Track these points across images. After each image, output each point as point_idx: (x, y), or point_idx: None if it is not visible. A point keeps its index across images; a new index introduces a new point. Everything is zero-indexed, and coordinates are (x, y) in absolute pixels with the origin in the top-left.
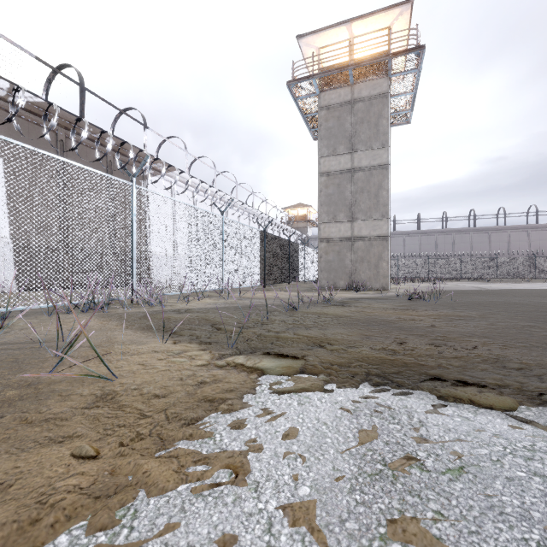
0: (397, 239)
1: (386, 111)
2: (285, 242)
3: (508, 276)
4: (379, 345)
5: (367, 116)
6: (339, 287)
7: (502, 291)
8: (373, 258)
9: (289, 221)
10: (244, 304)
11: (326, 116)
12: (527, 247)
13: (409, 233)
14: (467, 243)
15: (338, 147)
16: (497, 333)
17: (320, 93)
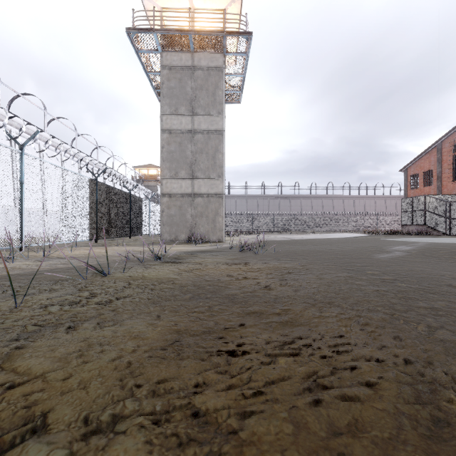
0: (230, 201)
1: (222, 84)
2: (126, 195)
3: (301, 229)
4: (189, 385)
5: (206, 84)
6: (181, 240)
7: (303, 241)
8: (210, 213)
9: (139, 179)
10: (31, 269)
11: (169, 76)
12: (311, 210)
13: (240, 196)
14: (277, 205)
15: (180, 107)
16: (335, 294)
17: (163, 52)
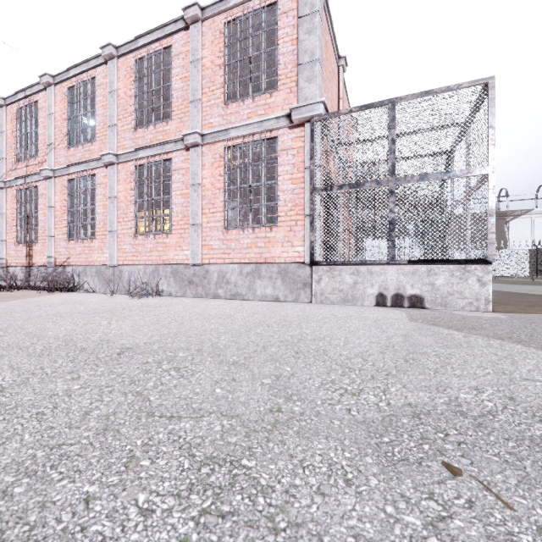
0: None
1: None
2: None
3: None
4: None
5: None
6: None
7: None
8: None
9: None
10: None
11: None
12: None
13: None
14: None
15: None
16: None
17: None
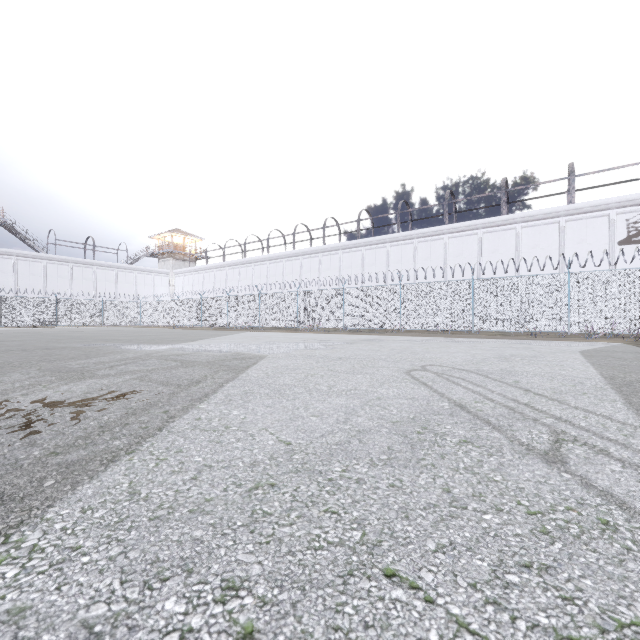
0: None
1: None
2: None
3: None
4: None
5: None
6: None
7: None
8: None
9: None
10: None
11: None
12: None
13: None
14: None
15: None
16: None
17: None
